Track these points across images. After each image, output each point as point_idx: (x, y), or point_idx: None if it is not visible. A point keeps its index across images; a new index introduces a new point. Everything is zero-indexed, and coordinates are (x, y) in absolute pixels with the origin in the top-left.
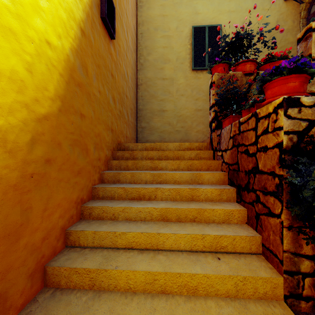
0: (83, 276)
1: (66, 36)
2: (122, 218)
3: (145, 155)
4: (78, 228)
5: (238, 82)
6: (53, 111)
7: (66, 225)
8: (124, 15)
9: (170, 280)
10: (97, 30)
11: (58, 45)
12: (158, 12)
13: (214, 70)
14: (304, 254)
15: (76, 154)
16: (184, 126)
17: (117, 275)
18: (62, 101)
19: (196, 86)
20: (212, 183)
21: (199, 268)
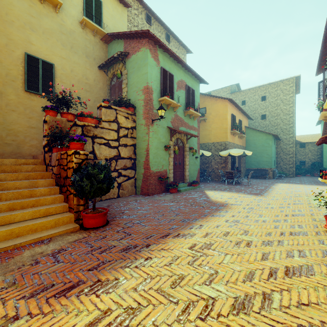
0: None
1: None
2: None
3: None
4: None
5: (63, 125)
6: None
7: None
8: None
9: (22, 230)
10: None
11: None
12: None
13: (47, 112)
14: (81, 204)
15: None
16: (16, 139)
17: None
18: None
19: (30, 106)
20: (45, 186)
21: (38, 221)
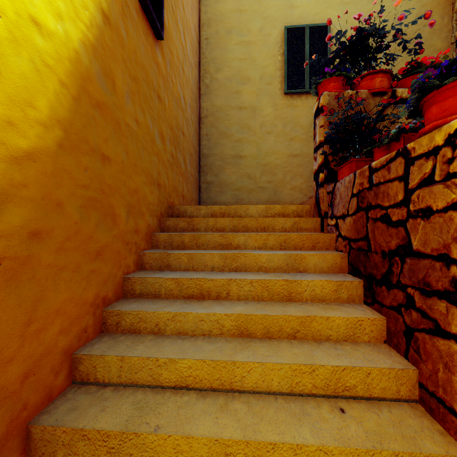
0: (97, 444)
1: (74, 19)
2: (171, 332)
3: (212, 224)
4: (94, 350)
5: (362, 107)
6: (47, 146)
7: (73, 346)
8: (179, 6)
9: (254, 455)
10: (133, 20)
11: (57, 31)
12: (232, 6)
13: (322, 88)
14: None
15: (93, 222)
16: (273, 180)
17: (157, 445)
18: (66, 129)
19: (291, 119)
20: (321, 270)
21: (308, 432)
